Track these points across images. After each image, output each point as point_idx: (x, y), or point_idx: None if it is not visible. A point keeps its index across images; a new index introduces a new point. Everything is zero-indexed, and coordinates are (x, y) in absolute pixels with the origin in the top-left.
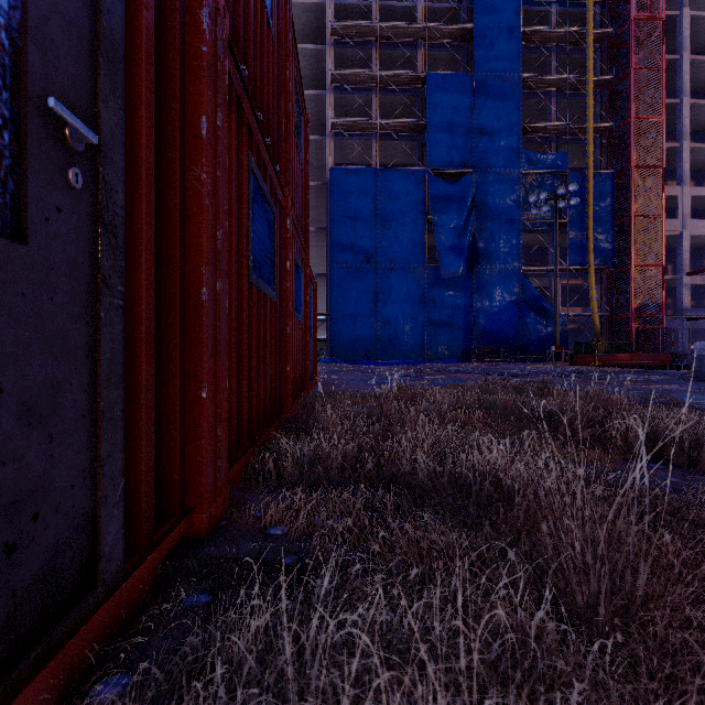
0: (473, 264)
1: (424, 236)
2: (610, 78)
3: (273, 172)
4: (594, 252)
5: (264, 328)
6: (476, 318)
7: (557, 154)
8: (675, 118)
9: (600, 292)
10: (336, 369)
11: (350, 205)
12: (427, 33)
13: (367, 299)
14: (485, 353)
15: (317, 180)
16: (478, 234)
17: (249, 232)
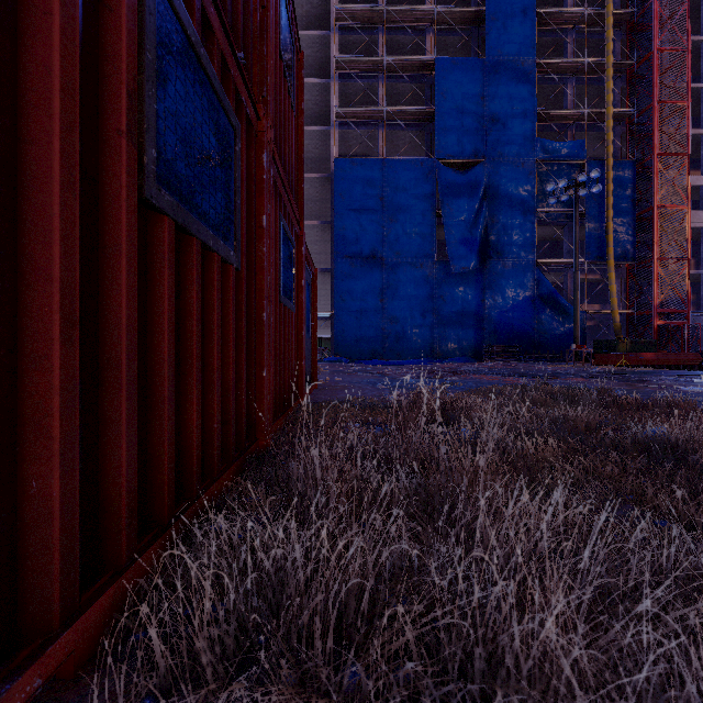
0: (484, 259)
1: (433, 229)
2: (631, 61)
3: (231, 56)
4: (613, 245)
5: (209, 307)
6: (488, 315)
7: (574, 142)
8: (699, 104)
9: (620, 287)
10: (340, 369)
11: (356, 197)
12: (437, 17)
13: (373, 295)
14: (497, 351)
15: (322, 173)
16: (490, 226)
17: (143, 95)
